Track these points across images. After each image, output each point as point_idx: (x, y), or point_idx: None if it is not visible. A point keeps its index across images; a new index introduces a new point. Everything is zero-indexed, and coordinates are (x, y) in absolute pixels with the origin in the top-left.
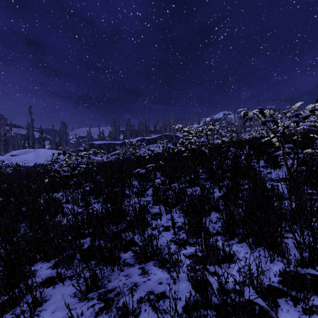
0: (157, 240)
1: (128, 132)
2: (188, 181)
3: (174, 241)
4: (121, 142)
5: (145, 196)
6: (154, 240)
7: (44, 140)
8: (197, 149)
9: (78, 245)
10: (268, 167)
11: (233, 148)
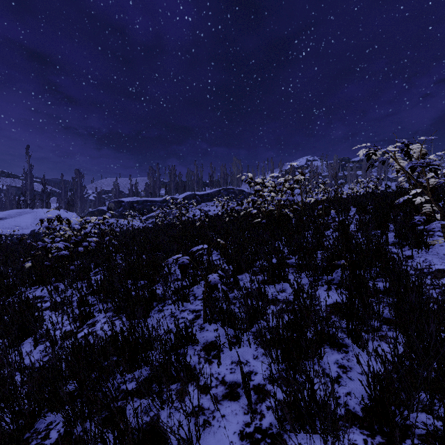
0: (211, 431)
1: (173, 185)
2: (267, 272)
3: (250, 436)
4: (163, 199)
5: (192, 300)
6: (205, 430)
7: (49, 196)
8: (277, 212)
9: (38, 431)
10: (403, 245)
11: (334, 211)
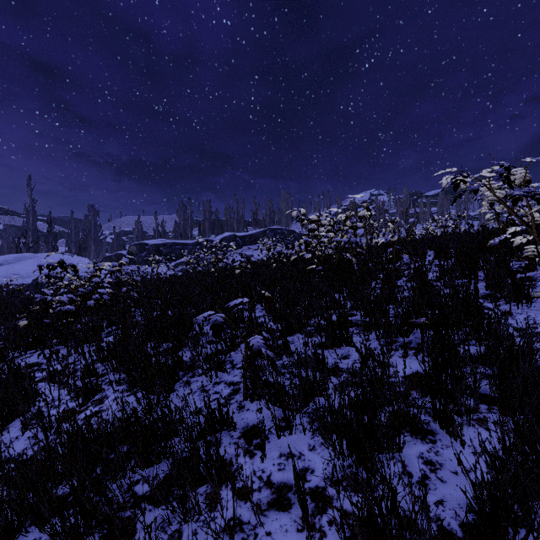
0: None
1: (208, 224)
2: (325, 333)
3: None
4: (195, 241)
5: (229, 368)
6: None
7: (56, 238)
8: (336, 257)
9: None
10: (497, 298)
11: (408, 256)
